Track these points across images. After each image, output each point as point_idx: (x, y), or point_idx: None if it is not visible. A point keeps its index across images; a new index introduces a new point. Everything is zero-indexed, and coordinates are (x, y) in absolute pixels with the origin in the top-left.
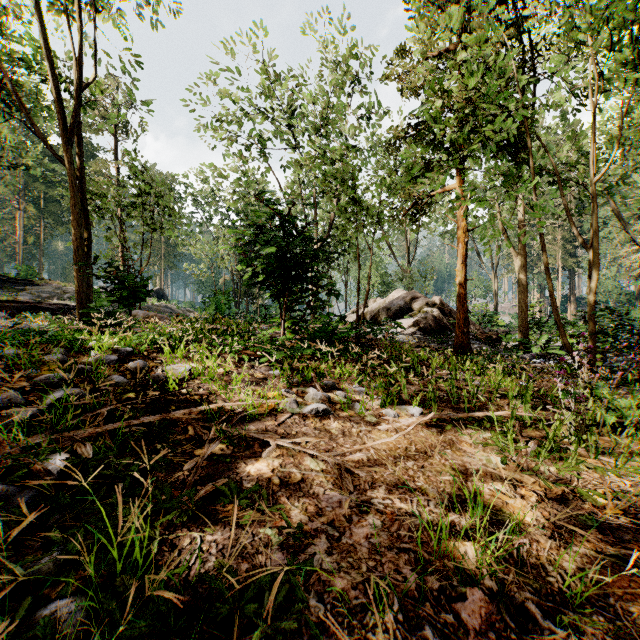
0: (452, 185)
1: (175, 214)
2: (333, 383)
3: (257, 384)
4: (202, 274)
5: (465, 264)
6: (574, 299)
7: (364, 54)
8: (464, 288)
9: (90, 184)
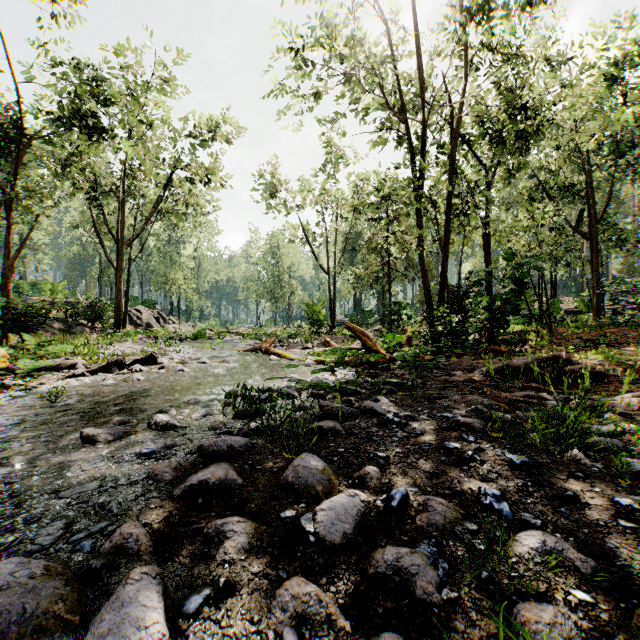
0: None
1: None
2: None
3: None
4: None
5: None
6: None
7: None
8: None
9: None
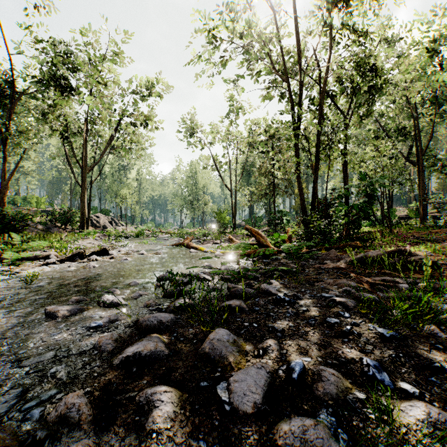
0: None
1: None
2: None
3: None
4: None
5: None
6: None
7: None
8: None
9: None
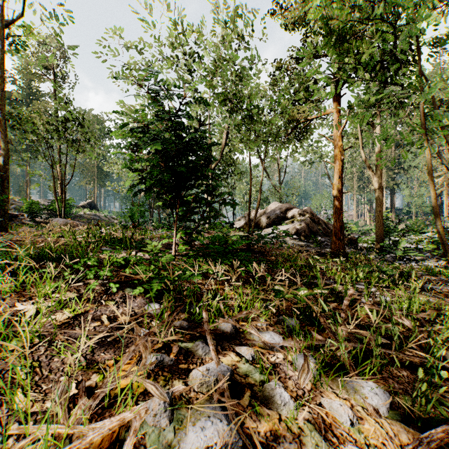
0: (330, 110)
1: (93, 138)
2: (233, 327)
3: (113, 343)
4: (121, 189)
5: (341, 179)
6: (394, 210)
7: (248, 18)
8: (340, 200)
9: (18, 111)
